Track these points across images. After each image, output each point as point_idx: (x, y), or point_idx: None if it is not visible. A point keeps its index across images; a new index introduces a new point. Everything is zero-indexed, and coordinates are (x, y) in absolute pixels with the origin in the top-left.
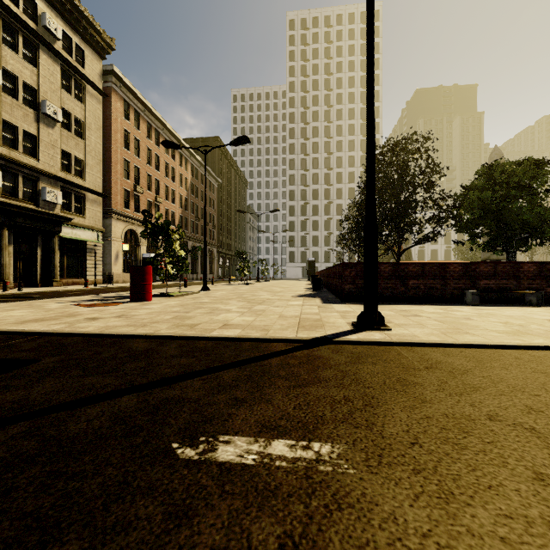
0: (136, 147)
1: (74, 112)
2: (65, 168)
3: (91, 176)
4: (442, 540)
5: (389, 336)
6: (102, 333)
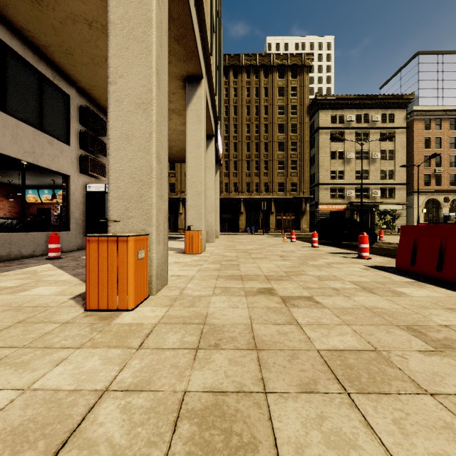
0: (437, 142)
1: (387, 148)
2: (383, 177)
3: (398, 176)
4: None
5: None
6: None
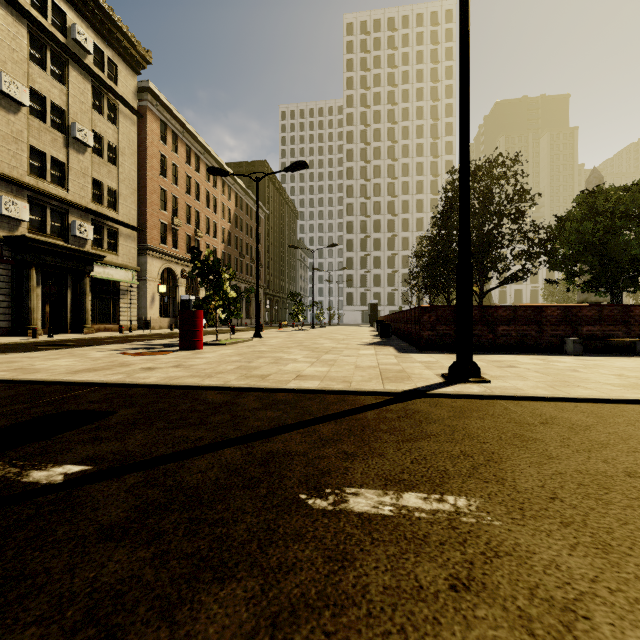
0: (173, 174)
1: (106, 135)
2: (97, 199)
3: (125, 208)
4: (612, 585)
5: (489, 389)
6: (169, 384)
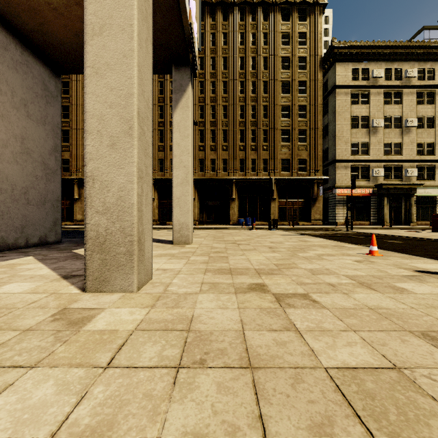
0: None
1: (426, 114)
2: (420, 152)
3: None
4: (397, 243)
5: None
6: (395, 235)
